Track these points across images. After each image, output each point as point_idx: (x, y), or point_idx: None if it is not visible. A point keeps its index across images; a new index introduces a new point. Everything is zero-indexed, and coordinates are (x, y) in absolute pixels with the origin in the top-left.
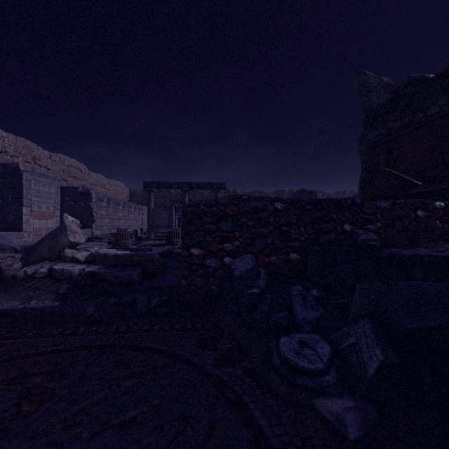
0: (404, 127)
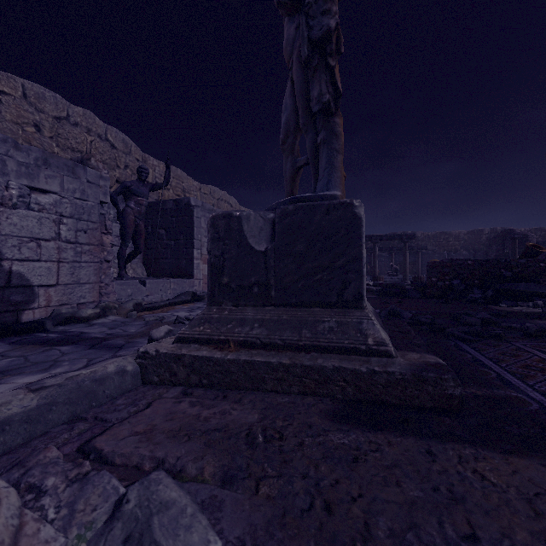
0: None
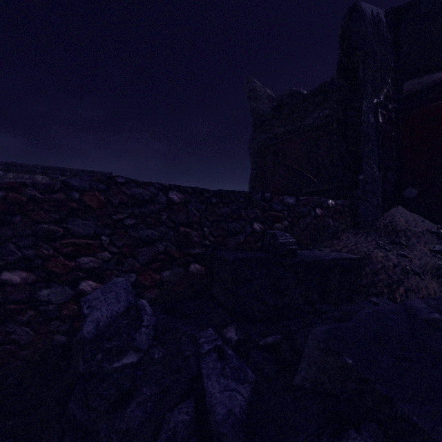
0: (287, 133)
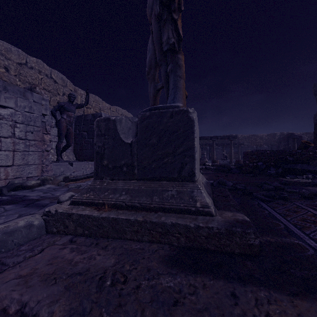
0: None
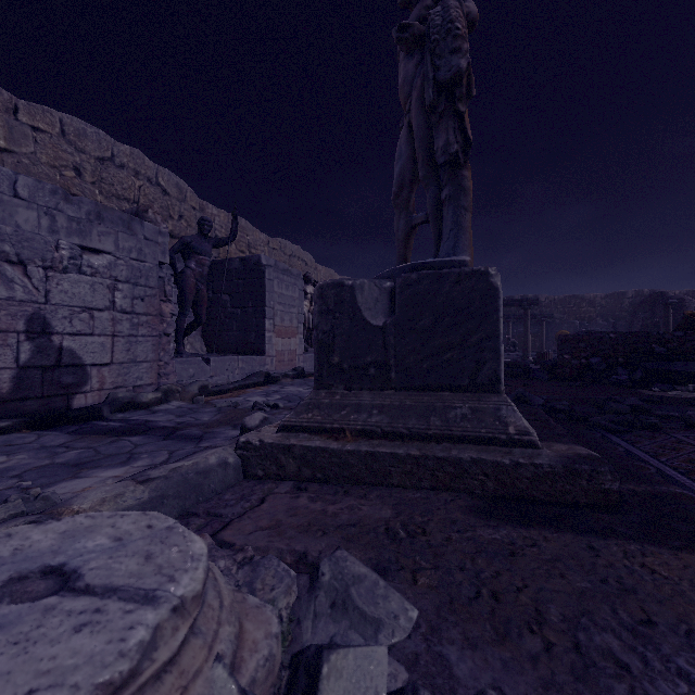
0: None
